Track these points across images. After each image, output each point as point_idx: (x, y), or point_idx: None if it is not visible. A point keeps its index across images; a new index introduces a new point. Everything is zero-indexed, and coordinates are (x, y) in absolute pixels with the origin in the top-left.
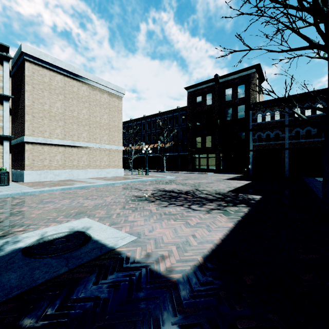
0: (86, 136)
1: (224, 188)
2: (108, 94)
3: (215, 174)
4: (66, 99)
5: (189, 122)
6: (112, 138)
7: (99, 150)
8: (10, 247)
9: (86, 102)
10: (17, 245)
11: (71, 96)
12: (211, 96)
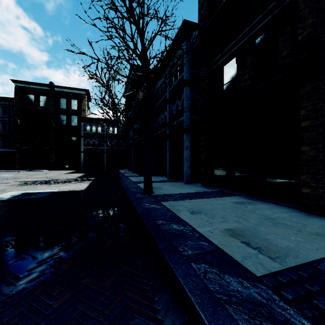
0: None
1: (72, 177)
2: None
3: (51, 171)
4: None
5: (18, 118)
6: None
7: None
8: (4, 197)
9: None
10: (7, 197)
11: None
12: (46, 99)
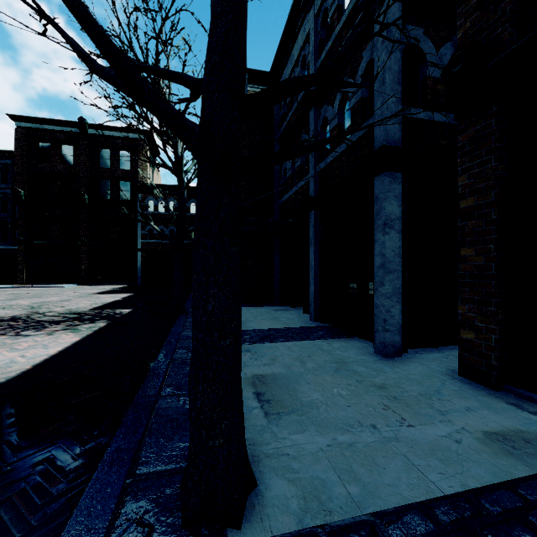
0: None
1: (87, 305)
2: None
3: (80, 287)
4: None
5: (22, 187)
6: None
7: None
8: None
9: None
10: None
11: None
12: (73, 151)
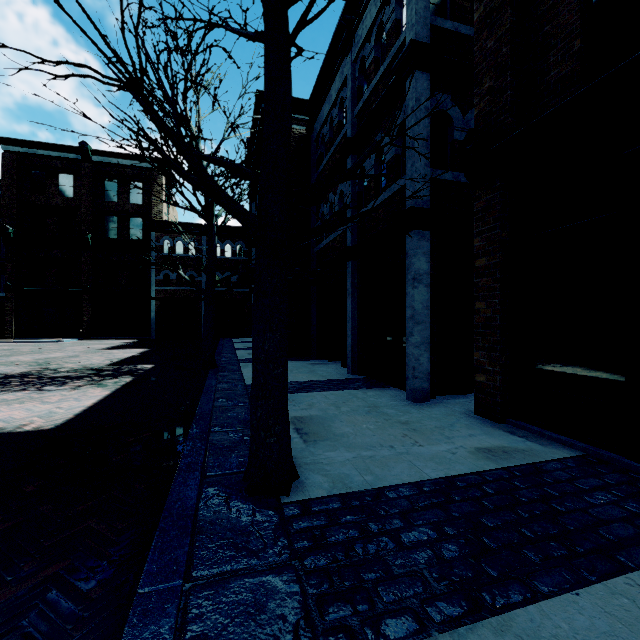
0: None
1: (102, 361)
2: None
3: (83, 341)
4: None
5: (11, 223)
6: None
7: None
8: None
9: None
10: None
11: None
12: (72, 181)
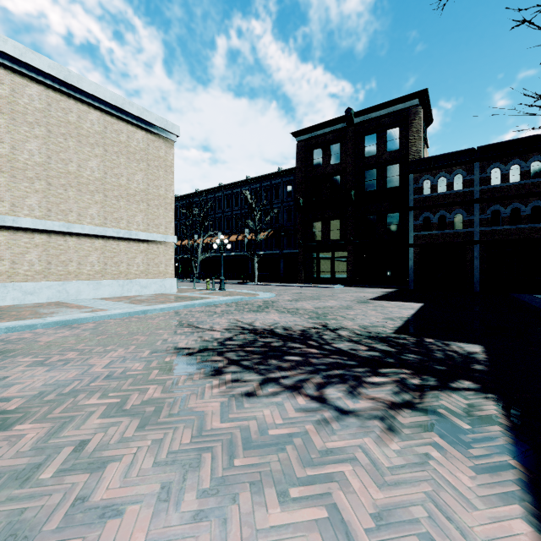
0: (96, 215)
1: (382, 321)
2: (145, 134)
3: (348, 288)
4: (50, 136)
5: (301, 195)
6: (154, 220)
7: (126, 242)
8: None
9: (97, 145)
10: None
11: (62, 130)
12: (339, 148)
